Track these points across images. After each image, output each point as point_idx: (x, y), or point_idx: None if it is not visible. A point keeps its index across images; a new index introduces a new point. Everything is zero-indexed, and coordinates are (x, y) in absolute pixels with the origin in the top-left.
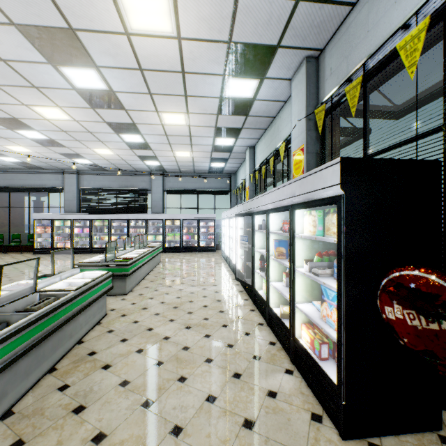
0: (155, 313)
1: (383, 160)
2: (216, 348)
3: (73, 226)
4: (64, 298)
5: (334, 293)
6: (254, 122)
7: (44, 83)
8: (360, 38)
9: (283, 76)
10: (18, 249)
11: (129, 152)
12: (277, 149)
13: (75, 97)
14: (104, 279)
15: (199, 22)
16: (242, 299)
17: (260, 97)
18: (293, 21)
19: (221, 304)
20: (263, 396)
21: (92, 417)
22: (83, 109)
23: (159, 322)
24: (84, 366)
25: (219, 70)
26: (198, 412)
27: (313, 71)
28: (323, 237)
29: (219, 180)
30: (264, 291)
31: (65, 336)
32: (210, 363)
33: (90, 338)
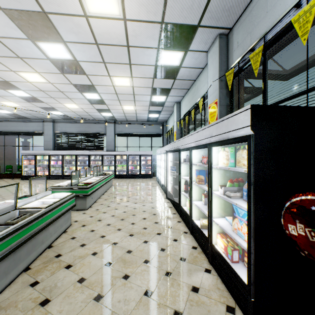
0: (107, 224)
1: (284, 107)
2: (152, 252)
3: (50, 160)
4: (36, 214)
5: (243, 212)
6: (180, 84)
7: (26, 55)
8: (261, 18)
9: (202, 49)
10: (10, 176)
11: (90, 106)
12: (197, 103)
13: (49, 65)
14: (69, 198)
15: (139, 7)
16: (171, 213)
17: (184, 65)
18: (210, 6)
19: (156, 217)
20: (188, 291)
21: (54, 309)
22: (56, 74)
23: (109, 231)
24: (51, 266)
25: (154, 44)
26: (137, 304)
27: (224, 44)
28: (234, 168)
29: (154, 127)
30: (188, 207)
31: (37, 242)
32: (147, 263)
33: (57, 243)
